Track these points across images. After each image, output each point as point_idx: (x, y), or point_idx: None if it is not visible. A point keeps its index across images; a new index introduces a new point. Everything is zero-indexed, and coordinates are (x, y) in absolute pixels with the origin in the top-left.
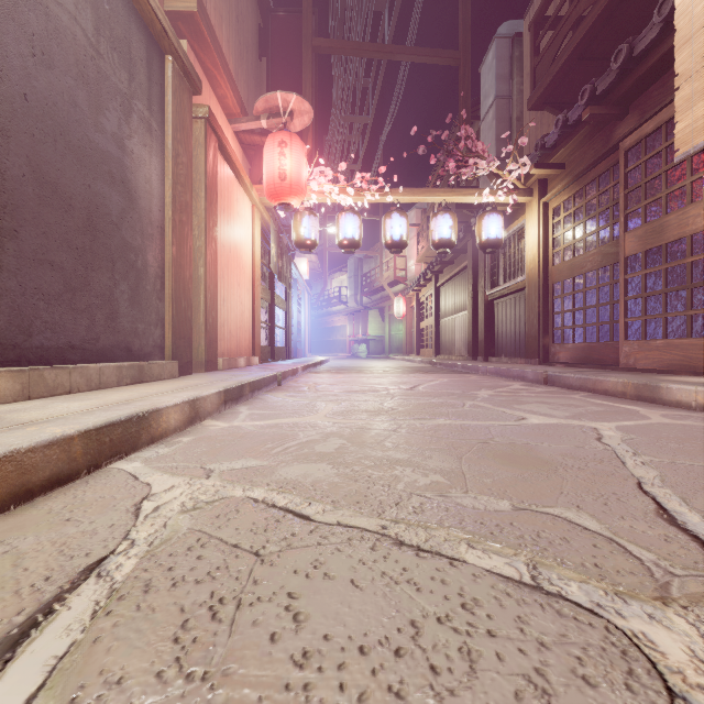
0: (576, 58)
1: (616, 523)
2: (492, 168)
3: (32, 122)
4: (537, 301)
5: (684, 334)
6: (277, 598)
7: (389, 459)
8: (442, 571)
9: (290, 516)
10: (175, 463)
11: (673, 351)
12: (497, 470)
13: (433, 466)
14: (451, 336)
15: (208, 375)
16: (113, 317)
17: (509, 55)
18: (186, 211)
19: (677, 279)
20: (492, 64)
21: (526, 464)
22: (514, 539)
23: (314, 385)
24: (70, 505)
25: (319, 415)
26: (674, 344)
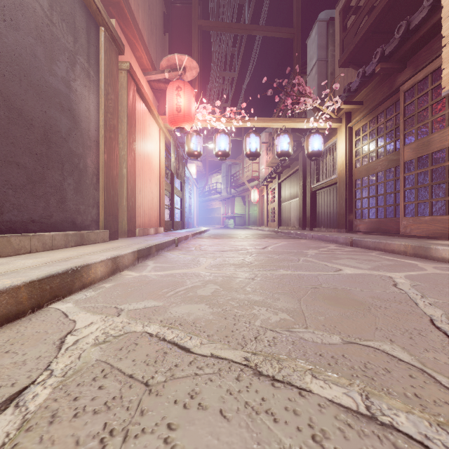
0: (371, 32)
1: (422, 354)
2: (315, 104)
3: (3, 66)
4: (345, 191)
5: (444, 213)
6: (158, 430)
7: (249, 300)
8: (293, 401)
9: (176, 348)
10: (97, 304)
11: (436, 224)
12: (327, 309)
13: (281, 306)
14: (288, 214)
15: (128, 240)
16: (63, 201)
17: (326, 32)
18: (114, 131)
19: (439, 176)
20: (315, 38)
21: (347, 305)
22: (347, 370)
23: (199, 246)
24: (12, 339)
25: (201, 267)
26: (437, 219)
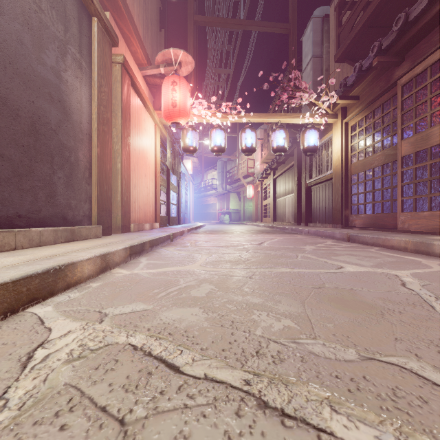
0: (367, 27)
1: None
2: (311, 99)
3: None
4: (340, 187)
5: None
6: None
7: (248, 303)
8: None
9: (162, 367)
10: (79, 307)
11: (436, 219)
12: (335, 314)
13: (283, 311)
14: (283, 209)
15: (122, 235)
16: (52, 195)
17: (321, 29)
18: (107, 124)
19: (438, 171)
20: (310, 35)
21: (356, 308)
22: (373, 399)
23: (194, 242)
24: None
25: (196, 264)
26: (437, 215)
